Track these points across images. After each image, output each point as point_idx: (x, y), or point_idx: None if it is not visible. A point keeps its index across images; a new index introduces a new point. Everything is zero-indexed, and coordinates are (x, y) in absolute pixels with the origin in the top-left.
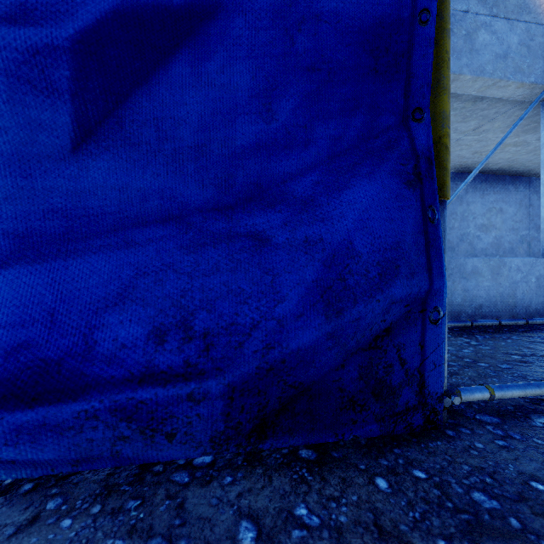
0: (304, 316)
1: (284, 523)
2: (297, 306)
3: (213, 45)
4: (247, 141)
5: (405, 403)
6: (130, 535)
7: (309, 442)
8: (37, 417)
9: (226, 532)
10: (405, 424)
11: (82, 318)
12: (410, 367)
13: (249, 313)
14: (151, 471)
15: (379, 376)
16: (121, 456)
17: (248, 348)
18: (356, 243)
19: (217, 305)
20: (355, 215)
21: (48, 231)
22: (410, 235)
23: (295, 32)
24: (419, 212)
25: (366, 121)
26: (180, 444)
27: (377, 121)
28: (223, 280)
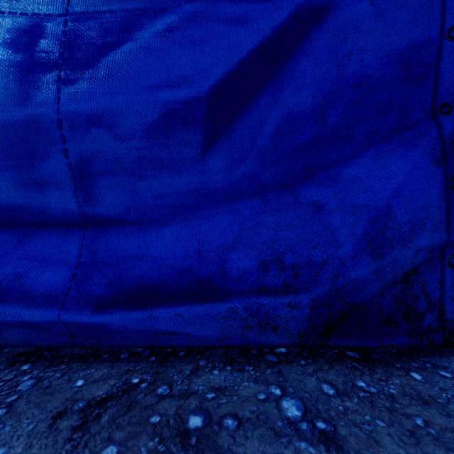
0: (358, 257)
1: (351, 388)
2: (352, 250)
3: (290, 80)
4: (311, 140)
5: (428, 325)
6: (256, 382)
7: (357, 344)
8: (205, 309)
9: (315, 388)
10: (429, 341)
11: (216, 255)
12: (433, 299)
13: (320, 254)
14: (250, 353)
15: (408, 304)
16: (243, 338)
17: (323, 277)
18: (393, 207)
19: (298, 249)
20: (392, 187)
21: (192, 203)
22: (435, 201)
23: (344, 63)
24: (442, 183)
25: (397, 118)
26: (277, 335)
27: (406, 117)
28: (300, 233)
